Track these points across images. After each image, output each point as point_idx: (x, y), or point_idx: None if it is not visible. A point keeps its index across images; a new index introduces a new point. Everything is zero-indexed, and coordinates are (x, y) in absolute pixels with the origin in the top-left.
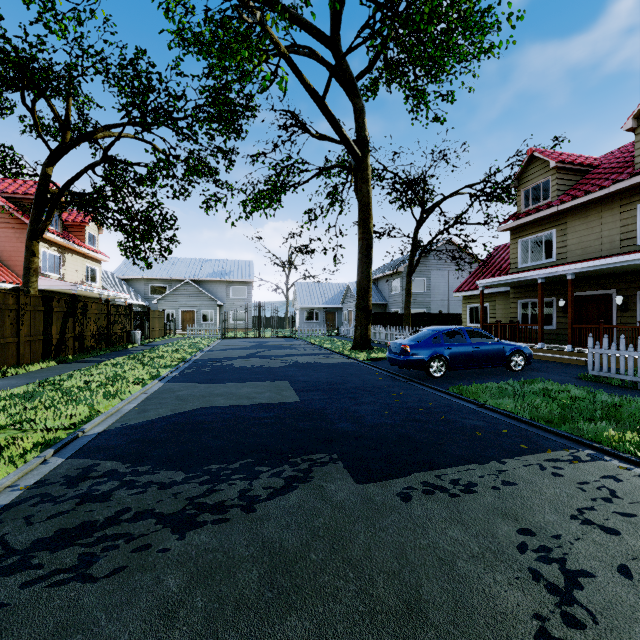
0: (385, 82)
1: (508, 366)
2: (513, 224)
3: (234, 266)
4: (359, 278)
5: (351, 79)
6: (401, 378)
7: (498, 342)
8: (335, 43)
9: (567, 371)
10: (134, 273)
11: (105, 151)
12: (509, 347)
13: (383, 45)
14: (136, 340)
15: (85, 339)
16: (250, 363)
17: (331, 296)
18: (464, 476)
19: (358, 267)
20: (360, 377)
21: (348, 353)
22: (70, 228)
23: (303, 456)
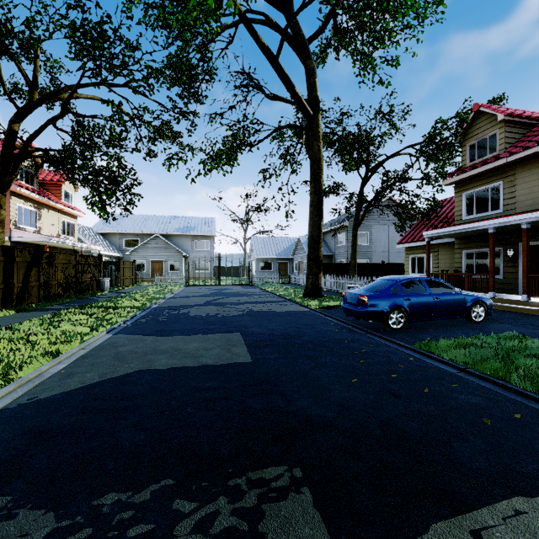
0: (334, 49)
1: (469, 317)
2: (458, 177)
3: (198, 222)
4: (310, 230)
5: (303, 41)
6: (358, 329)
7: (458, 292)
8: (288, 6)
9: (531, 323)
10: (110, 228)
11: (64, 104)
12: (470, 297)
13: (333, 9)
14: (105, 288)
15: (51, 287)
16: (206, 311)
17: (283, 248)
18: (521, 534)
19: (309, 219)
20: (315, 328)
21: (300, 301)
22: (48, 186)
23: (250, 472)
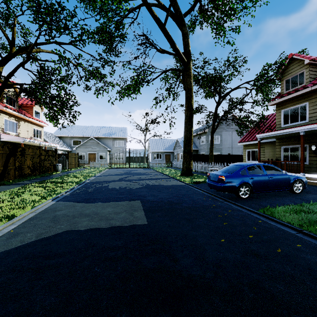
0: (199, 22)
1: (292, 190)
2: (279, 100)
3: (117, 130)
4: (185, 134)
5: (181, 15)
6: (218, 198)
7: (285, 173)
8: None
9: None
10: (64, 134)
11: (28, 53)
12: (292, 177)
13: None
14: (59, 170)
15: (23, 169)
16: (119, 185)
17: (168, 146)
18: None
19: (184, 127)
20: (190, 197)
21: (179, 178)
22: (24, 108)
23: None
